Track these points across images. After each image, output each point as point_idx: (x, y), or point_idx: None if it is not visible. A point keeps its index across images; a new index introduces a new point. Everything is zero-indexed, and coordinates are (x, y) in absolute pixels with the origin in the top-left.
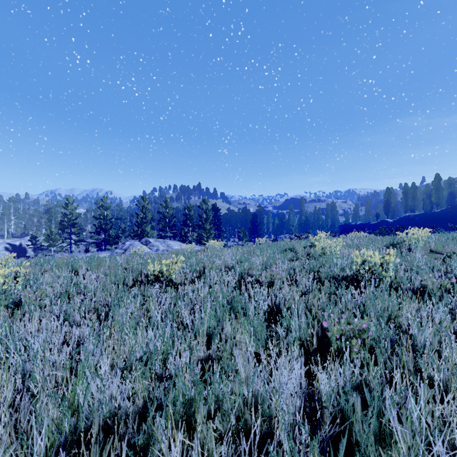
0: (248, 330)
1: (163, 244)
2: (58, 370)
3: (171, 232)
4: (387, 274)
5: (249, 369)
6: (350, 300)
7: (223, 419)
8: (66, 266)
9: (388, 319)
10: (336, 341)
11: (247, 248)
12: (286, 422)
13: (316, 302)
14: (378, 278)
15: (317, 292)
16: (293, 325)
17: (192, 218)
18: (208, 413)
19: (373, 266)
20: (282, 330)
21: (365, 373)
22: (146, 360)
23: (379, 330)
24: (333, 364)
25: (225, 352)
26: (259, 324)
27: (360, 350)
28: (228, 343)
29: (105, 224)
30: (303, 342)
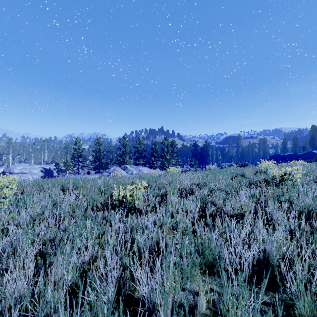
0: None
1: (136, 169)
2: None
3: (142, 161)
4: None
5: None
6: None
7: None
8: (58, 186)
9: None
10: None
11: (201, 174)
12: None
13: None
14: None
15: (316, 238)
16: None
17: (157, 151)
18: None
19: None
20: None
21: None
22: None
23: None
24: None
25: None
26: None
27: None
28: None
29: (99, 155)
30: None
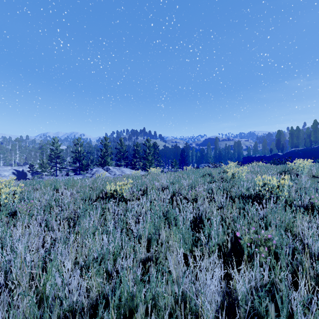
0: (179, 236)
1: (118, 170)
2: (32, 269)
3: (124, 162)
4: (282, 194)
5: (179, 268)
6: (255, 213)
7: (158, 314)
8: (50, 186)
9: (285, 229)
10: (247, 248)
11: (177, 174)
12: (210, 318)
13: (229, 215)
14: (275, 196)
15: (230, 207)
16: (213, 234)
17: (139, 152)
18: (147, 308)
19: (272, 188)
20: (204, 238)
21: (273, 276)
22: (100, 260)
23: (280, 239)
24: (246, 268)
25: (161, 253)
26: (187, 232)
27: (266, 255)
28: (163, 248)
29: (79, 156)
30: (220, 245)
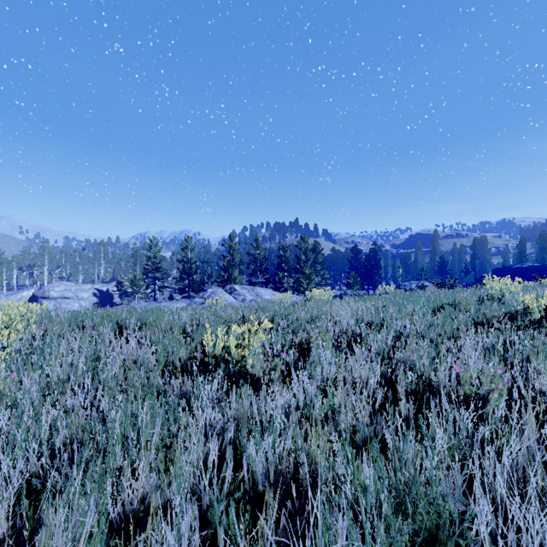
0: None
1: (251, 292)
2: None
3: (262, 277)
4: None
5: None
6: None
7: None
8: (109, 324)
9: None
10: None
11: (372, 302)
12: None
13: None
14: None
15: None
16: None
17: (288, 260)
18: None
19: None
20: None
21: None
22: None
23: None
24: None
25: None
26: None
27: None
28: None
29: (189, 268)
30: None
